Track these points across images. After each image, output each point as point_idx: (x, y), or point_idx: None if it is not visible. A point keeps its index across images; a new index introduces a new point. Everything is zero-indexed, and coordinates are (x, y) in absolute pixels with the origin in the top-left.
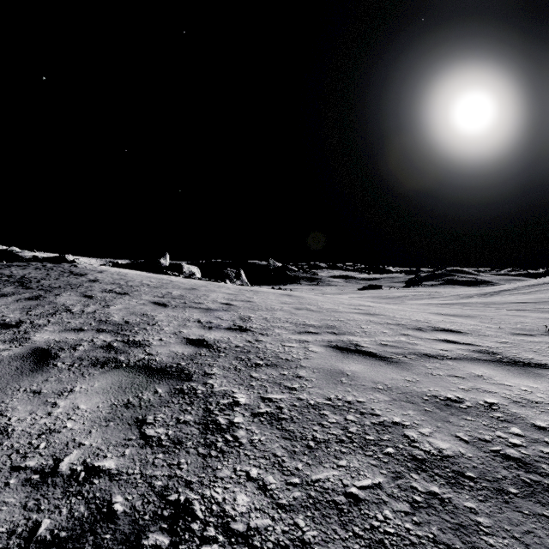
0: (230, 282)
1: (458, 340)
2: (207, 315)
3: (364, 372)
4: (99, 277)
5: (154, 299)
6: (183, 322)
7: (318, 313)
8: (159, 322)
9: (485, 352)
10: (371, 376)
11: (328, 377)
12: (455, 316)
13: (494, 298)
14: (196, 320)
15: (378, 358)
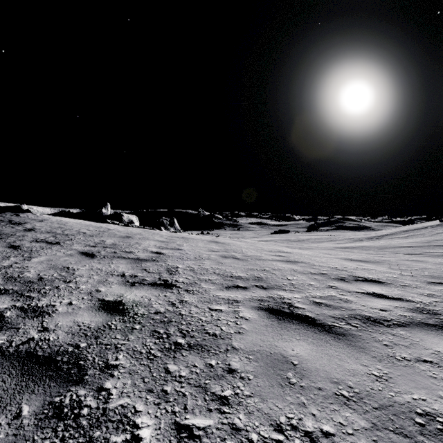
0: (164, 229)
1: (386, 293)
2: (133, 266)
3: (313, 359)
4: (37, 226)
5: (84, 249)
6: (104, 278)
7: (244, 262)
8: (77, 277)
9: (423, 311)
10: (324, 367)
11: (269, 370)
12: (365, 261)
13: (380, 241)
14: (119, 273)
15: (320, 327)
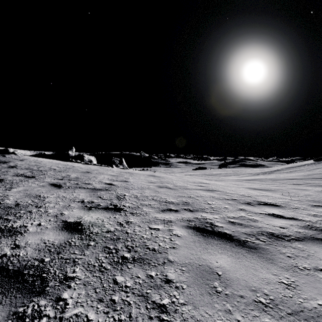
0: (115, 166)
1: (282, 214)
2: (91, 194)
3: (234, 270)
4: (19, 164)
5: (54, 181)
6: (68, 203)
7: (175, 191)
8: (47, 203)
9: (313, 228)
10: (243, 276)
11: (199, 280)
12: (263, 190)
13: (272, 175)
14: (80, 200)
15: (236, 242)
